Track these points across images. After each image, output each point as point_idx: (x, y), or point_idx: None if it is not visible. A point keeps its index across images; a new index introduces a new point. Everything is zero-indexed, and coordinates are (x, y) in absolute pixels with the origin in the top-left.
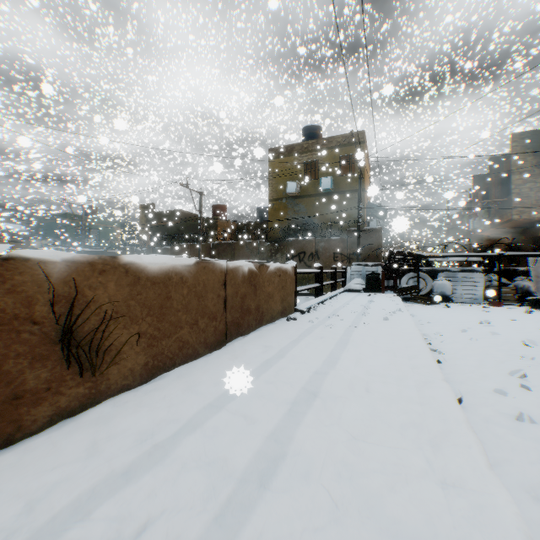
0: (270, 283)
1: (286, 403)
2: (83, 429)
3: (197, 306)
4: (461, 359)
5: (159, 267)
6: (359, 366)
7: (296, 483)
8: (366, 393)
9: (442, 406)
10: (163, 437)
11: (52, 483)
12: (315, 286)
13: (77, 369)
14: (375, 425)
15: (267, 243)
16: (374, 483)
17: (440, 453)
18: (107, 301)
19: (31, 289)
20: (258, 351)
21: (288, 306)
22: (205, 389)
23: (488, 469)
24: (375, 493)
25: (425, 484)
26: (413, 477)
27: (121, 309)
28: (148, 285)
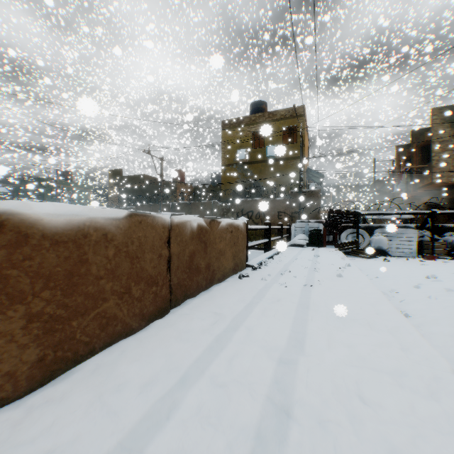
0: (221, 240)
1: (245, 437)
2: None
3: (130, 270)
4: (433, 324)
5: (67, 220)
6: (333, 347)
7: None
8: (363, 407)
9: None
10: None
11: None
12: (264, 241)
13: None
14: None
15: (219, 203)
16: None
17: None
18: None
19: None
20: (207, 322)
21: (240, 262)
22: (123, 400)
23: None
24: None
25: None
26: None
27: None
28: (47, 245)
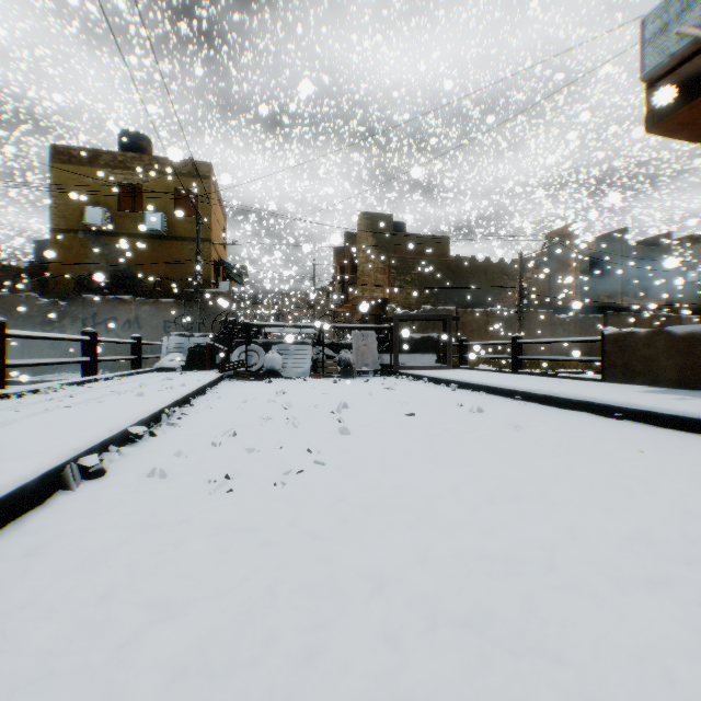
0: None
1: None
2: None
3: None
4: (195, 428)
5: None
6: None
7: None
8: None
9: None
10: None
11: None
12: (76, 360)
13: None
14: None
15: (44, 300)
16: None
17: None
18: None
19: None
20: None
21: None
22: None
23: None
24: None
25: None
26: None
27: None
28: None
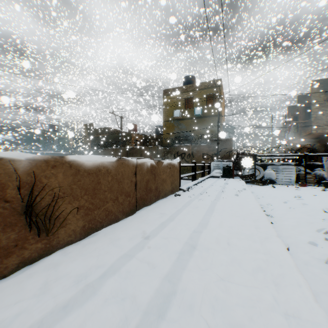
0: (164, 173)
1: (175, 253)
2: (39, 272)
3: (118, 188)
4: (285, 221)
5: (93, 163)
6: (221, 227)
7: (184, 314)
8: (227, 246)
9: (278, 255)
10: (93, 278)
11: (14, 315)
12: (191, 174)
13: (36, 231)
14: (235, 269)
15: (161, 147)
16: (238, 314)
17: (281, 290)
18: (57, 186)
19: (4, 179)
20: (157, 216)
21: (175, 187)
22: (122, 243)
23: (315, 303)
24: (239, 322)
25: (274, 316)
26: (265, 310)
27: (66, 191)
28: (85, 175)
